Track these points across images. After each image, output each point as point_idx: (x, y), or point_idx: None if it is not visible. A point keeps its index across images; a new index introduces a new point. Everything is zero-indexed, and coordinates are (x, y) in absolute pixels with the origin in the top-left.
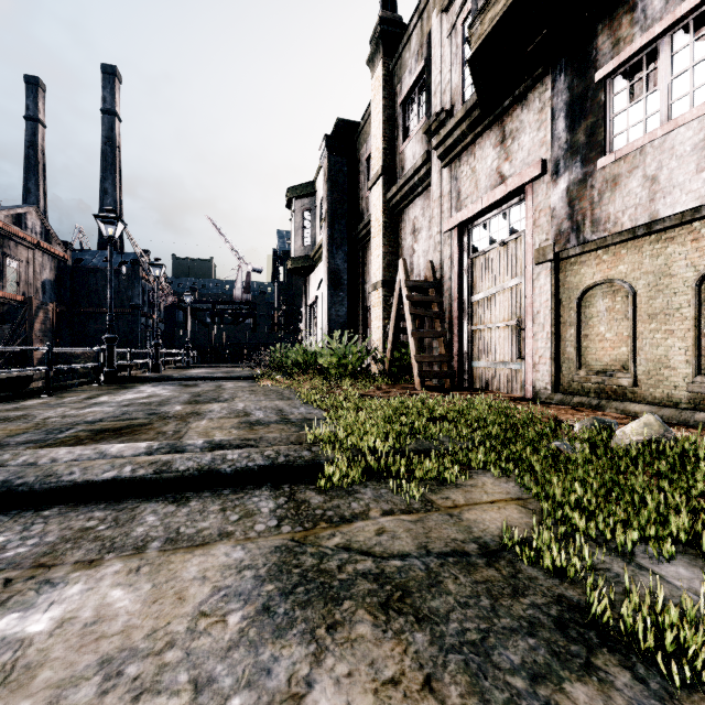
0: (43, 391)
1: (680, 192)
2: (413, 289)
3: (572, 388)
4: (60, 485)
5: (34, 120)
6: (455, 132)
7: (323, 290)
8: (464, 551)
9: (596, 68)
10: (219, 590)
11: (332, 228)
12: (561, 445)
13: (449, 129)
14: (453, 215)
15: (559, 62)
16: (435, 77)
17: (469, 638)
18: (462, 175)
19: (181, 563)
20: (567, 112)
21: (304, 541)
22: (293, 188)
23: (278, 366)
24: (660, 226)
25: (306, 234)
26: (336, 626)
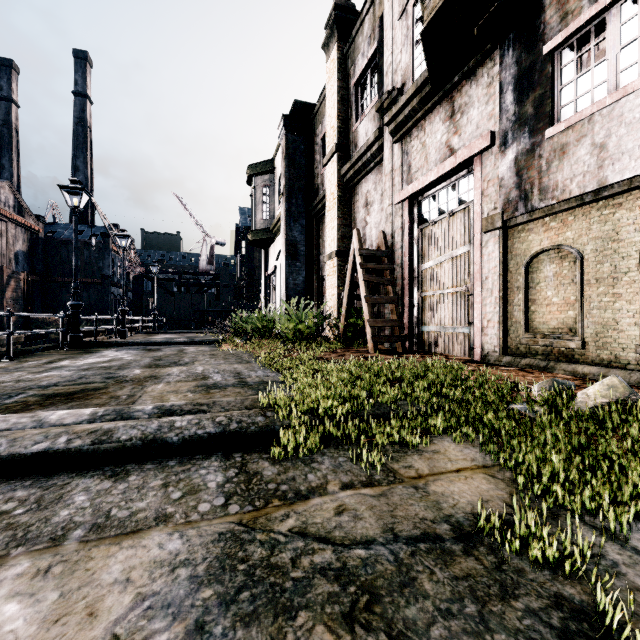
0: (4, 356)
1: (629, 158)
2: (366, 257)
3: (519, 350)
4: None
5: (8, 100)
6: (406, 109)
7: (281, 260)
8: (436, 534)
9: (544, 42)
10: (143, 600)
11: (289, 202)
12: (521, 408)
13: (401, 105)
14: (404, 188)
15: (507, 37)
16: (387, 58)
17: None
18: (412, 150)
19: (102, 559)
20: (515, 86)
21: (253, 525)
22: (253, 166)
23: (238, 331)
24: (608, 192)
25: (266, 208)
26: None
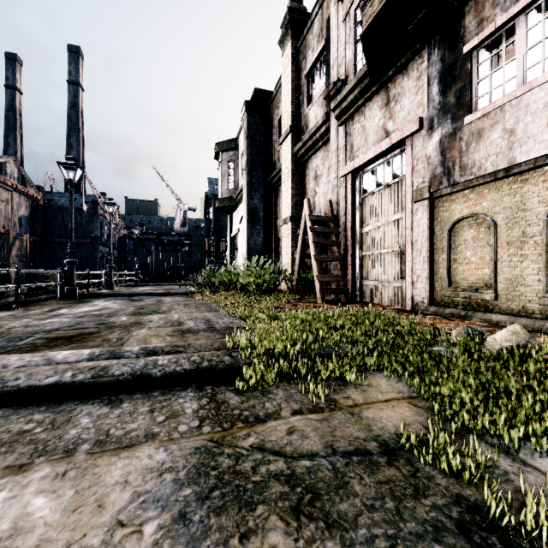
0: (13, 305)
1: (533, 141)
2: (315, 222)
3: (444, 301)
4: (5, 390)
5: (13, 88)
6: (349, 97)
7: (243, 224)
8: (366, 449)
9: (464, 43)
10: (139, 496)
11: (250, 175)
12: (441, 350)
13: (345, 94)
14: (347, 163)
15: (433, 39)
16: (333, 54)
17: (378, 546)
18: (354, 132)
19: (106, 466)
20: (440, 79)
21: (222, 441)
22: (220, 144)
23: (207, 284)
24: (517, 170)
25: (230, 180)
26: (249, 535)
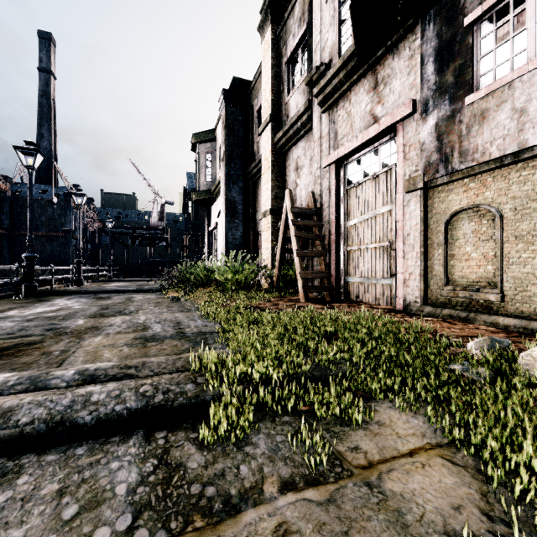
0: None
1: None
2: (297, 215)
3: (439, 301)
4: None
5: None
6: (333, 81)
7: (221, 217)
8: None
9: (464, 15)
10: None
11: (229, 166)
12: (463, 369)
13: (329, 78)
14: (331, 153)
15: (428, 13)
16: (315, 37)
17: None
18: (338, 119)
19: None
20: (436, 57)
21: None
22: (197, 135)
23: (183, 280)
24: (528, 154)
25: (208, 172)
26: None
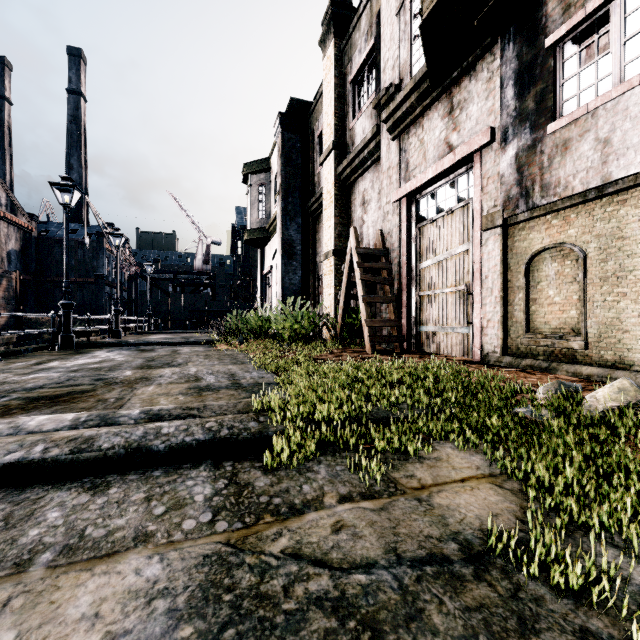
0: None
1: (634, 153)
2: (363, 256)
3: (520, 351)
4: None
5: (0, 97)
6: (404, 105)
7: (277, 259)
8: (443, 555)
9: (546, 35)
10: None
11: (285, 201)
12: (527, 412)
13: (399, 102)
14: (401, 185)
15: (507, 31)
16: (384, 54)
17: None
18: (410, 147)
19: (70, 589)
20: (516, 80)
21: (242, 545)
22: (249, 164)
23: (234, 331)
24: (612, 188)
25: (262, 207)
26: None
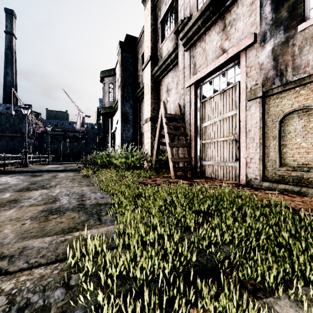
0: None
1: None
2: (168, 119)
3: (274, 178)
4: None
5: None
6: (193, 27)
7: (119, 123)
8: None
9: None
10: None
11: (123, 91)
12: None
13: (190, 25)
14: (191, 77)
15: None
16: (180, 1)
17: None
18: (197, 54)
19: None
20: None
21: None
22: (104, 71)
23: (93, 163)
24: None
25: (111, 95)
26: None
